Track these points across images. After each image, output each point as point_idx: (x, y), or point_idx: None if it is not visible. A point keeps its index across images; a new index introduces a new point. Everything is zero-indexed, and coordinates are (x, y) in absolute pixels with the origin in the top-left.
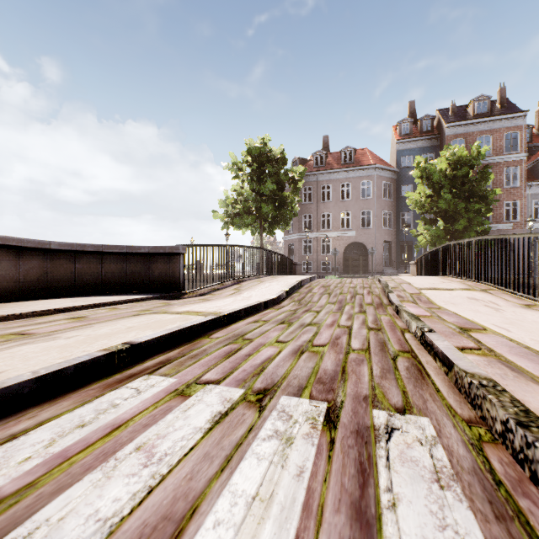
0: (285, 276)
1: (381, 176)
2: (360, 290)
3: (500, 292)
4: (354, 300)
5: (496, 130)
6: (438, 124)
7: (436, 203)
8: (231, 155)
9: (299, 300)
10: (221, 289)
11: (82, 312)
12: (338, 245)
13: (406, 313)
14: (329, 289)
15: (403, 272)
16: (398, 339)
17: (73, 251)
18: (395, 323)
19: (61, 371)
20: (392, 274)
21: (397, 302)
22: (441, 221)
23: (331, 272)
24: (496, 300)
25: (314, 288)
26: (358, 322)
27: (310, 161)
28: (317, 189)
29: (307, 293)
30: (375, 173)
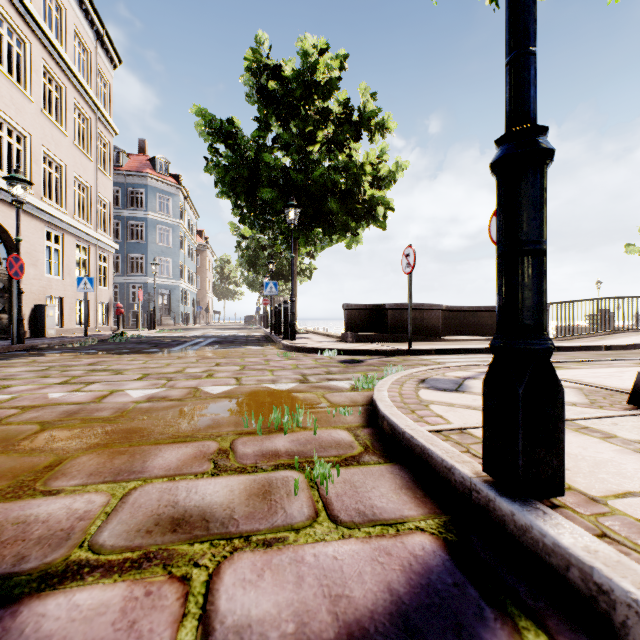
0: None
1: None
2: None
3: None
4: None
5: None
6: None
7: None
8: None
9: None
10: (585, 337)
11: (481, 341)
12: None
13: None
14: None
15: None
16: None
17: (474, 311)
18: None
19: (481, 348)
20: None
21: None
22: None
23: None
24: None
25: None
26: None
27: None
28: None
29: None
30: None
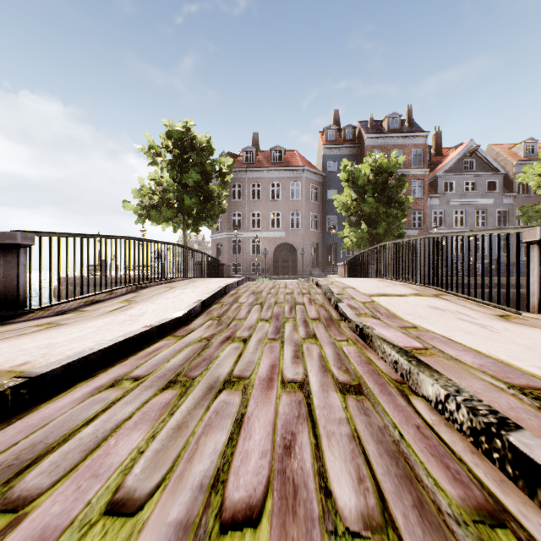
0: (207, 279)
1: (309, 178)
2: (299, 297)
3: (455, 298)
4: (295, 313)
5: (405, 146)
6: (359, 134)
7: (361, 206)
8: (147, 136)
9: (219, 316)
10: (103, 301)
11: None
12: (269, 246)
13: (390, 347)
14: (261, 296)
15: (329, 273)
16: (419, 431)
17: None
18: (373, 364)
19: None
20: (319, 275)
21: (356, 318)
22: (364, 224)
23: (261, 273)
24: (462, 309)
25: (242, 296)
26: (314, 365)
27: (240, 157)
28: (247, 187)
29: (232, 304)
30: (304, 175)
